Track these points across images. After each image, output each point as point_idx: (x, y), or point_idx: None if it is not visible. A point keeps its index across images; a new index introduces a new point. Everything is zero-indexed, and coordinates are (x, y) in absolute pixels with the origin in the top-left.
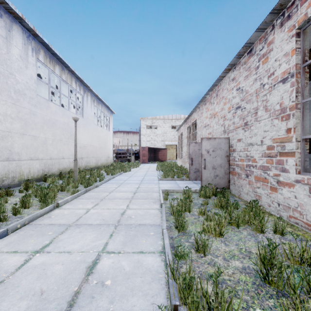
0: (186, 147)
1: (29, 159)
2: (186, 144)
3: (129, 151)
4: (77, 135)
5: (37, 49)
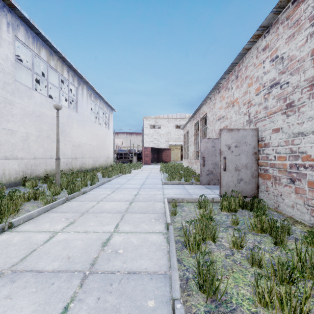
0: (194, 146)
1: (3, 158)
2: (193, 143)
3: (130, 152)
4: (70, 132)
5: (14, 25)
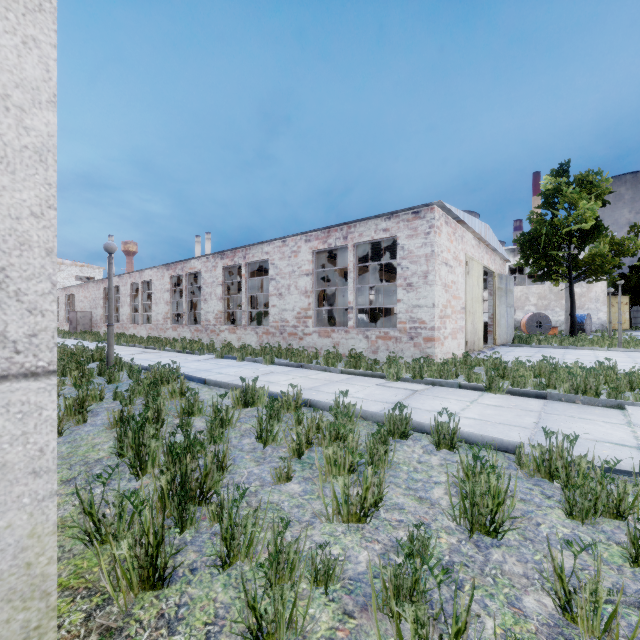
0: (65, 312)
1: None
2: (64, 309)
3: None
4: None
5: None
